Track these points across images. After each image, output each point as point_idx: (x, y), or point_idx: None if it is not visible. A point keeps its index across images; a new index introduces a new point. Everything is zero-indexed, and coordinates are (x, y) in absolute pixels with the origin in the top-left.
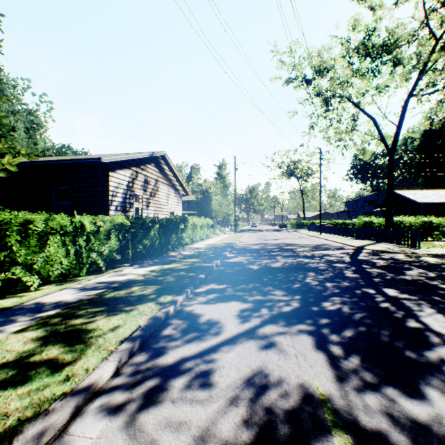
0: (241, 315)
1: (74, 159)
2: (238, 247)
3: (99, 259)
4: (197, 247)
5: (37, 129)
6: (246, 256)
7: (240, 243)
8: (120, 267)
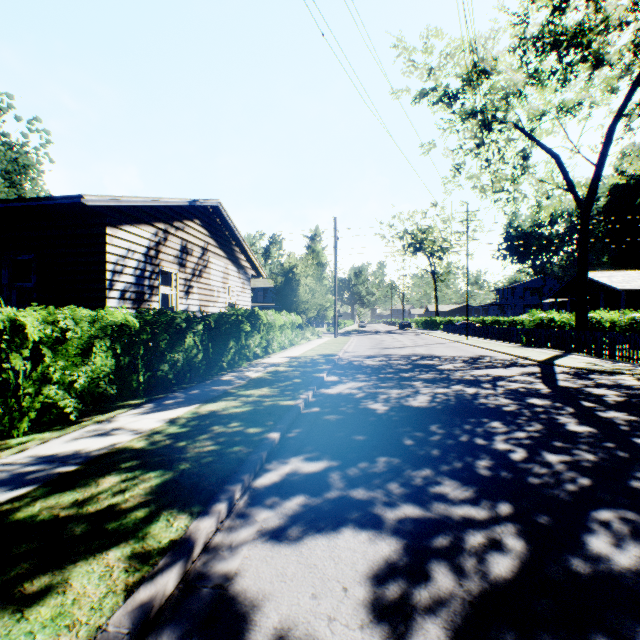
0: (378, 604)
1: (30, 199)
2: (342, 363)
3: (63, 396)
4: (274, 363)
5: (25, 174)
6: (359, 380)
7: (346, 355)
8: (118, 408)
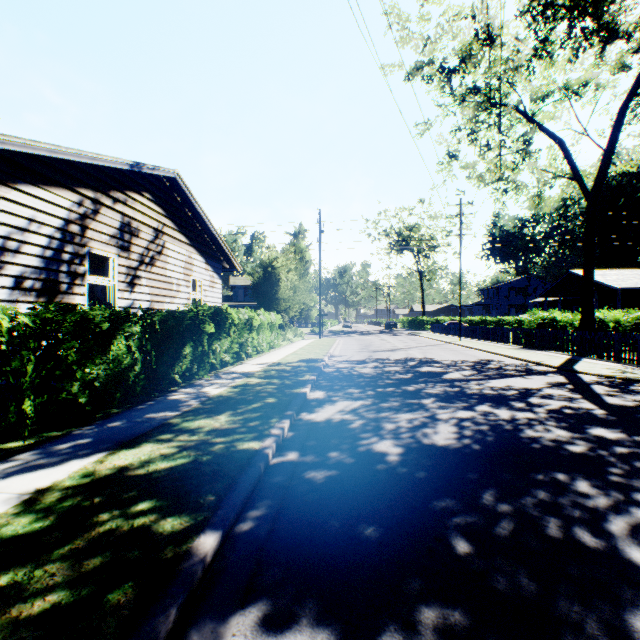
0: None
1: None
2: (329, 370)
3: None
4: (245, 373)
5: None
6: (352, 397)
7: (333, 359)
8: None
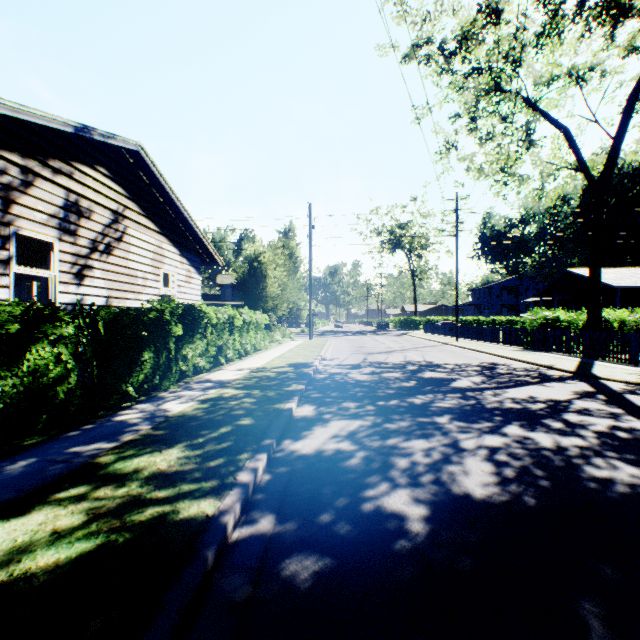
0: None
1: None
2: (320, 377)
3: None
4: (222, 381)
5: None
6: (348, 415)
7: (324, 363)
8: None
